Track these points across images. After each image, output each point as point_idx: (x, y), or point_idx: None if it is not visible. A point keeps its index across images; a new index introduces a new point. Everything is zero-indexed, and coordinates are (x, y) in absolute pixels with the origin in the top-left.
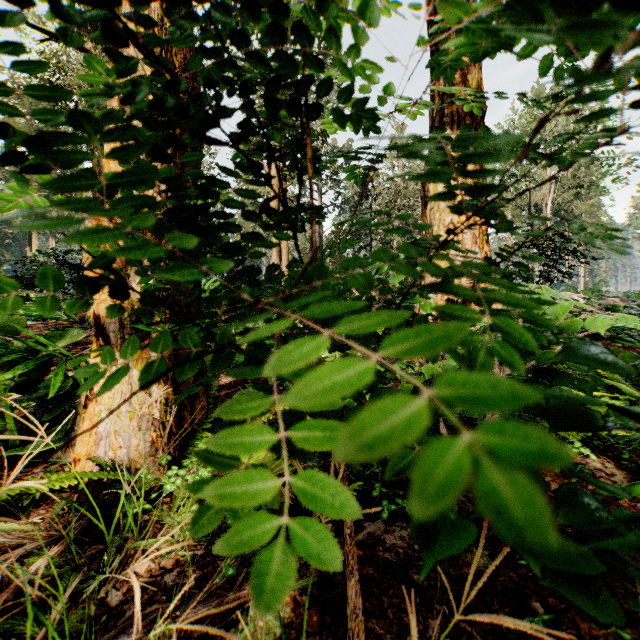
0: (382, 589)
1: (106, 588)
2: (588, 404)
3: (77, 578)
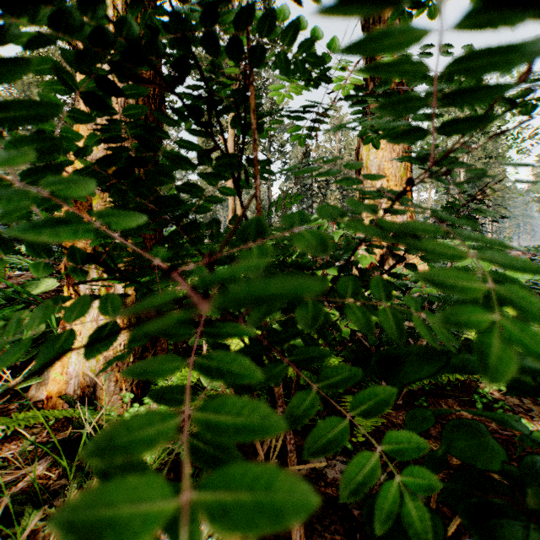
0: (324, 524)
1: None
2: None
3: (37, 516)
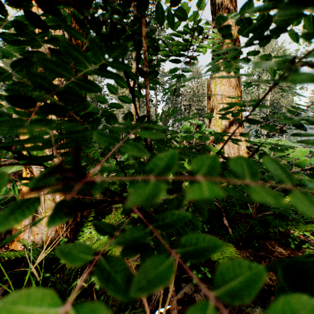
0: None
1: None
2: None
3: None
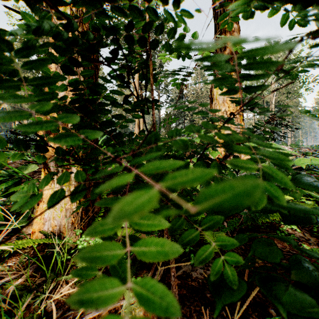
0: (190, 302)
1: (46, 301)
2: (313, 214)
3: (30, 297)
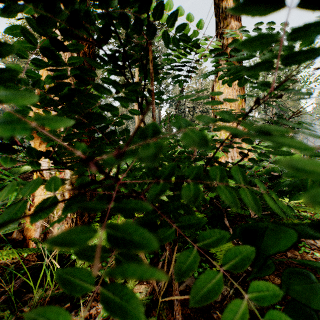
0: None
1: None
2: None
3: (12, 319)
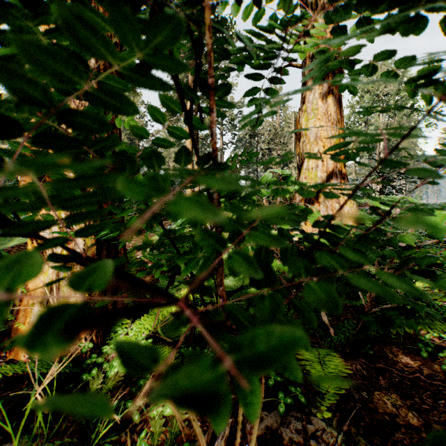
0: None
1: None
2: None
3: None
